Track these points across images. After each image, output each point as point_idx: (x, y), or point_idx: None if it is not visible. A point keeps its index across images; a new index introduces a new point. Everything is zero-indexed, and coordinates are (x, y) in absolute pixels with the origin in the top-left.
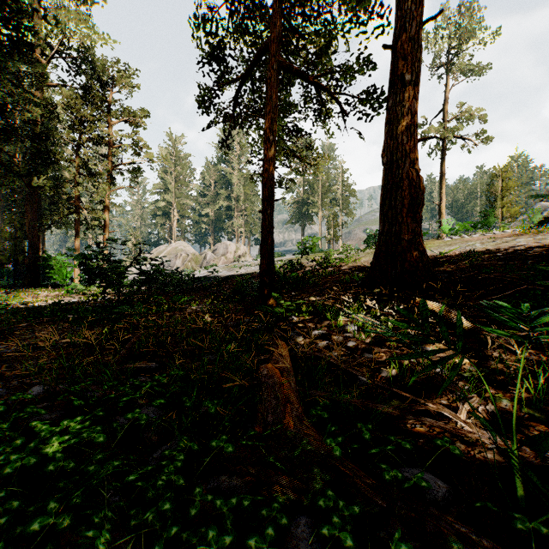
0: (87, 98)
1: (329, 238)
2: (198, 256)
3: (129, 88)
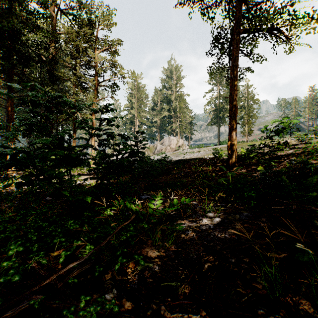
0: (80, 32)
1: (244, 133)
2: (152, 147)
3: (108, 26)
